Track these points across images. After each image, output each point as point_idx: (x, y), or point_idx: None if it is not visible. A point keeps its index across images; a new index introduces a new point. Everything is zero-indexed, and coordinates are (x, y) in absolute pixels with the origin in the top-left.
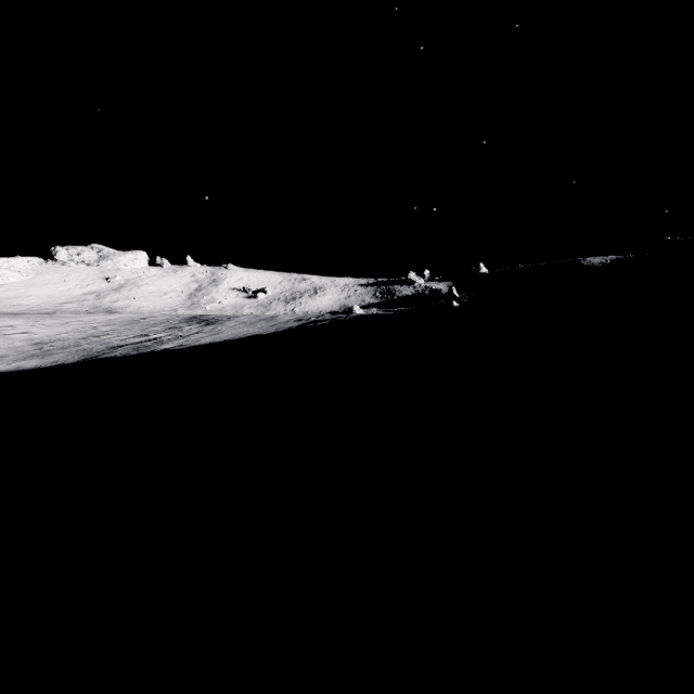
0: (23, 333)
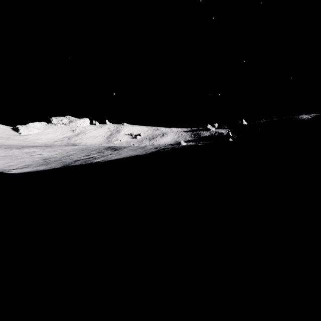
0: (38, 154)
